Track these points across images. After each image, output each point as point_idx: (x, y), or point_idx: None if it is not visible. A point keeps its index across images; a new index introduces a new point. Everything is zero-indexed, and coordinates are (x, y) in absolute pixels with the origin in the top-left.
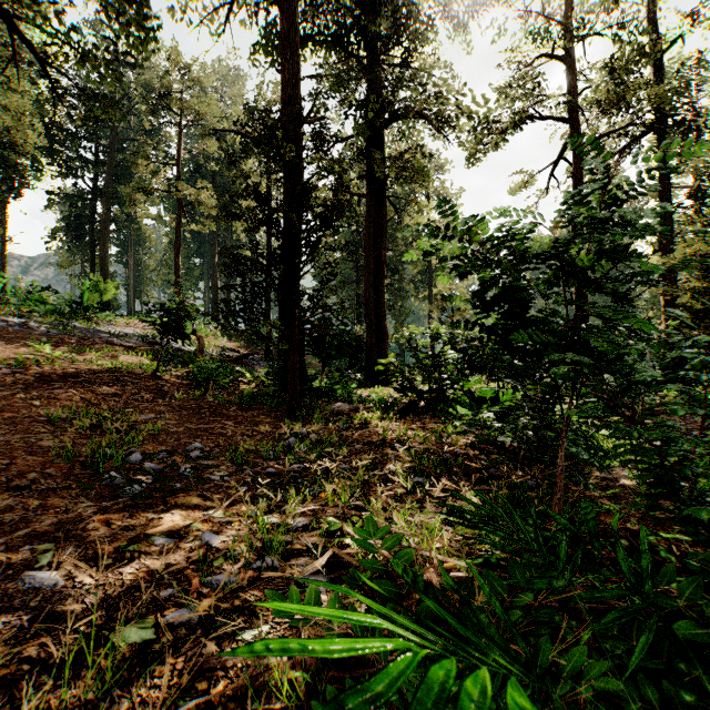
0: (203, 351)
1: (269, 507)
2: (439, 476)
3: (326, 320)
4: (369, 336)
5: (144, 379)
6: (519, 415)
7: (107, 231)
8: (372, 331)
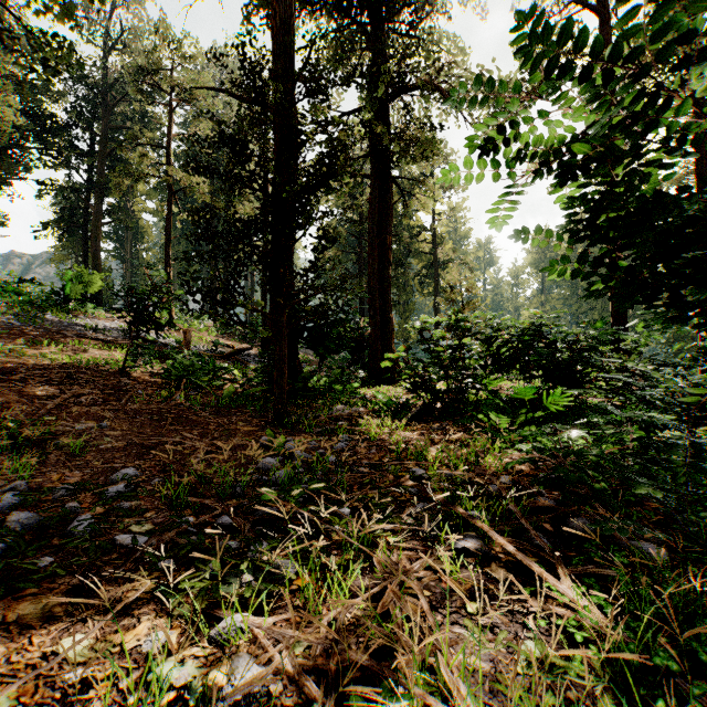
0: (189, 345)
1: (193, 619)
2: (502, 541)
3: (323, 304)
4: (374, 330)
5: (105, 377)
6: (621, 433)
7: (99, 223)
8: (376, 324)
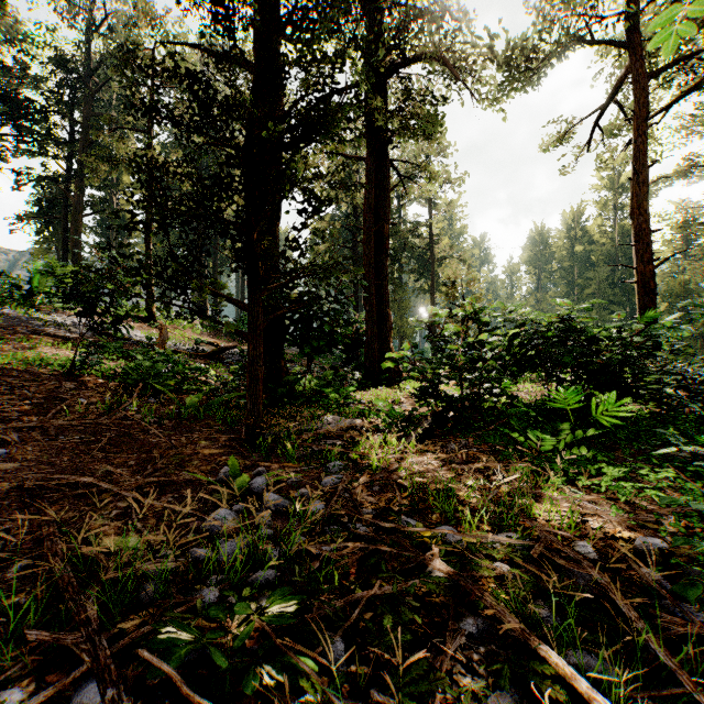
0: (165, 343)
1: None
2: None
3: (310, 291)
4: (370, 326)
5: (43, 381)
6: None
7: (79, 214)
8: (372, 320)
